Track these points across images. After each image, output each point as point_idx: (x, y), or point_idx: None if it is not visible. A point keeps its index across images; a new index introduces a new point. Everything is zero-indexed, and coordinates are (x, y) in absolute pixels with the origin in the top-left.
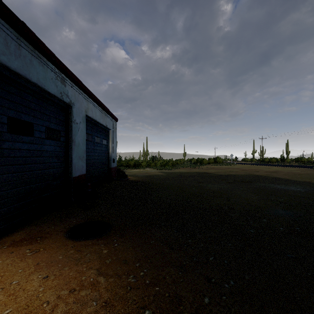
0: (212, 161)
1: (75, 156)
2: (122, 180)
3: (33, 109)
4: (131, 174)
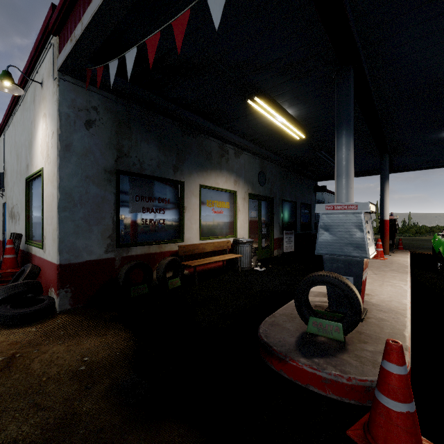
0: None
1: None
2: None
3: None
4: None
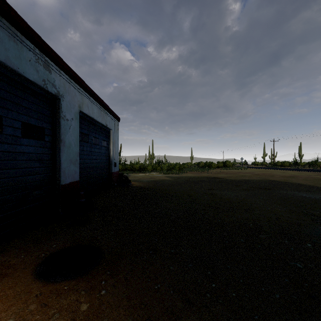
0: (221, 164)
1: (65, 159)
2: (124, 186)
3: (2, 97)
4: (136, 179)
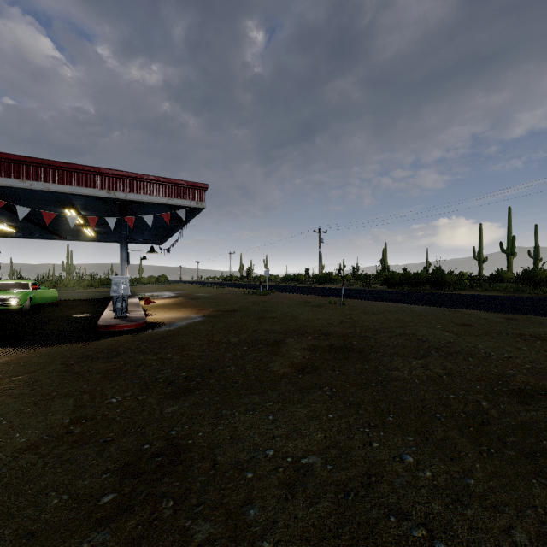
0: (153, 280)
1: None
2: None
3: None
4: None
